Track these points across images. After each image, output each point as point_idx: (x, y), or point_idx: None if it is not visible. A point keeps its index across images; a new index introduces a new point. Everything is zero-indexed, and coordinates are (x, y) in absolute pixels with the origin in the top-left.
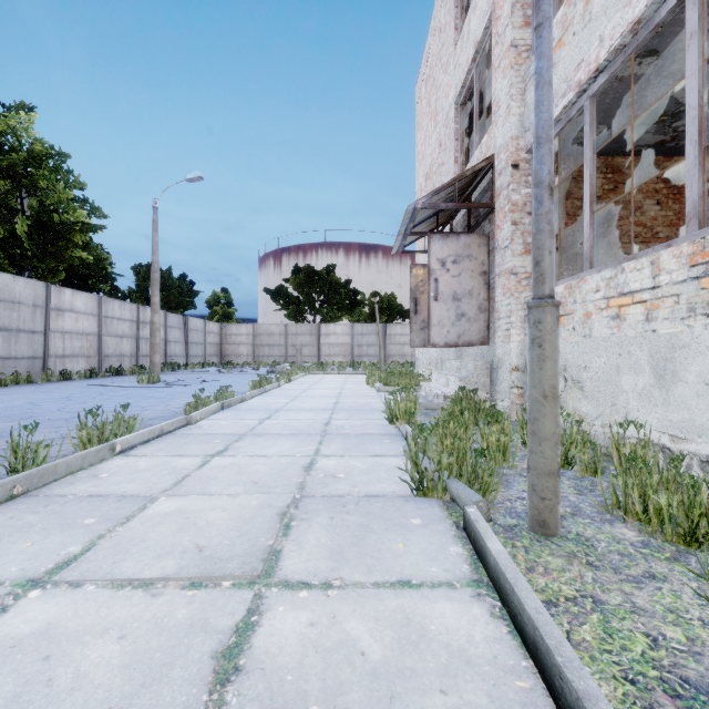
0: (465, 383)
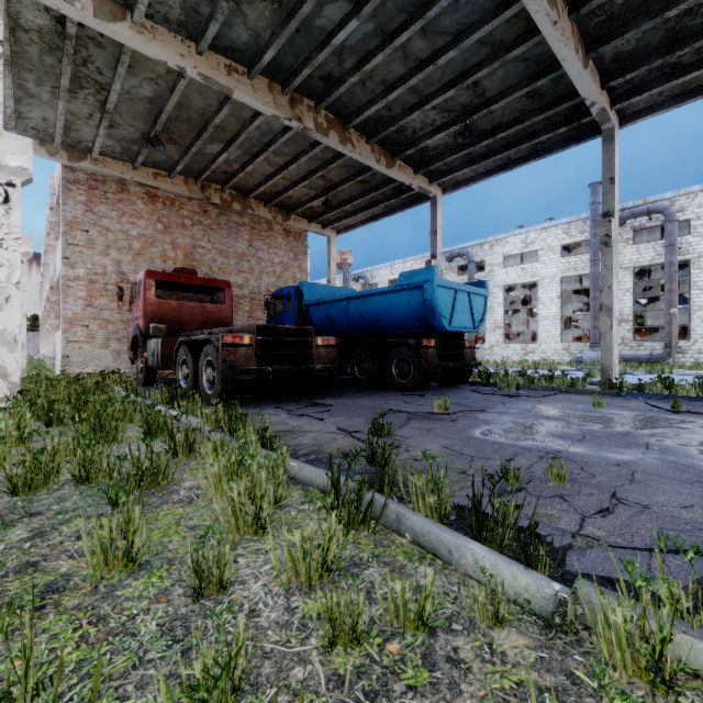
0: (37, 357)
